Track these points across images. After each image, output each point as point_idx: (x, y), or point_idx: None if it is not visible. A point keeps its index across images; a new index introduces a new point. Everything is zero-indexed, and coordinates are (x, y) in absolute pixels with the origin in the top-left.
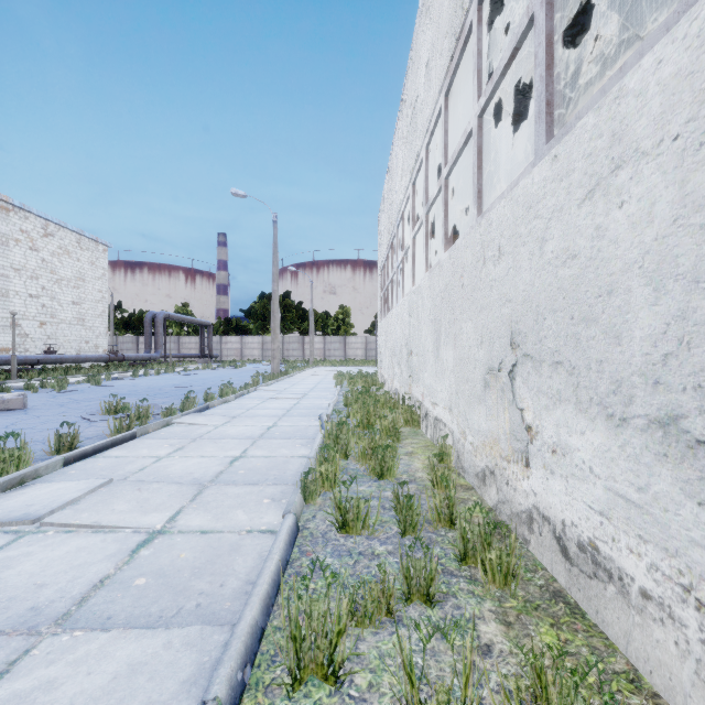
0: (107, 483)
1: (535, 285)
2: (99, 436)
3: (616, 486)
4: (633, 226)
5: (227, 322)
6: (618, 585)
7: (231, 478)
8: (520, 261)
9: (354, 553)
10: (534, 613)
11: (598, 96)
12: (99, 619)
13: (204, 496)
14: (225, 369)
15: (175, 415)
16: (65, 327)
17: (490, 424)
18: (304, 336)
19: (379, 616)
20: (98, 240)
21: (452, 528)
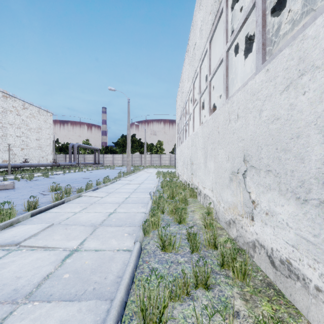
0: (51, 225)
1: (257, 132)
2: (48, 202)
3: (301, 233)
4: (311, 104)
5: (106, 148)
6: (302, 282)
7: (109, 223)
8: (248, 121)
9: (168, 262)
10: (259, 294)
11: (291, 39)
12: (46, 296)
13: (96, 232)
14: (105, 170)
15: (83, 192)
16: (32, 150)
17: (233, 198)
18: (142, 154)
19: (182, 295)
20: (47, 111)
21: (215, 249)
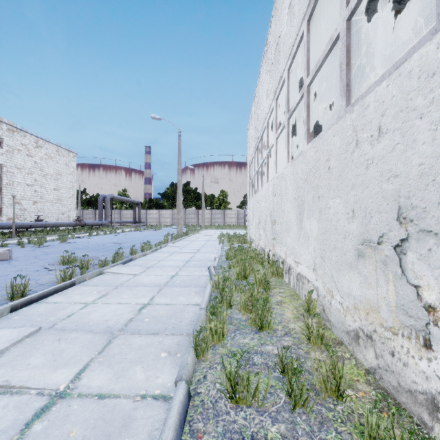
0: (35, 331)
1: None
2: (50, 283)
3: None
4: None
5: (150, 201)
6: None
7: (137, 327)
8: (414, 134)
9: (246, 436)
10: None
11: None
12: None
13: (111, 347)
14: (148, 231)
15: (107, 266)
16: (49, 204)
17: (366, 291)
18: (198, 210)
19: None
20: (70, 150)
21: (339, 399)
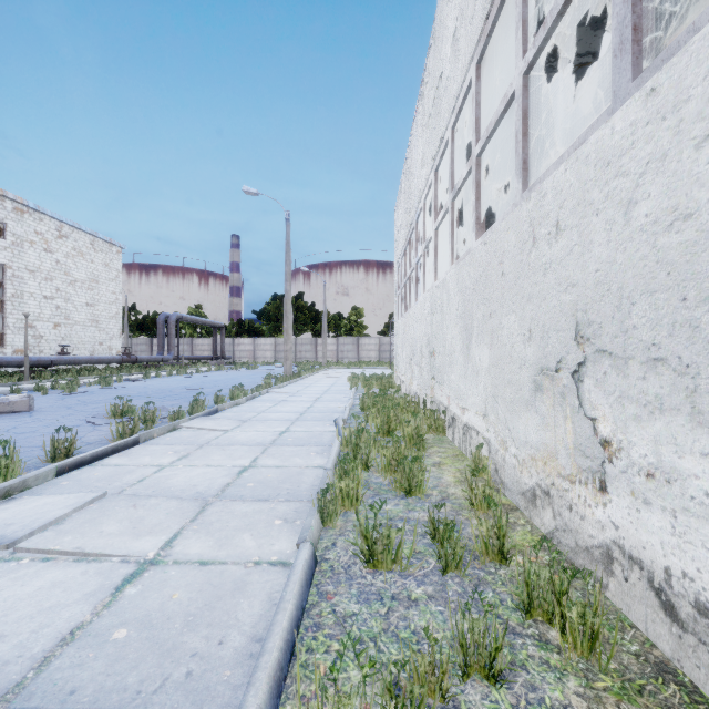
0: (100, 497)
1: (617, 262)
2: (101, 442)
3: None
4: None
5: (240, 323)
6: None
7: (239, 492)
8: (591, 234)
9: (385, 597)
10: (639, 699)
11: None
12: (59, 694)
13: (207, 514)
14: (237, 371)
15: (182, 419)
16: (79, 329)
17: (543, 435)
18: (317, 338)
19: (427, 699)
20: (112, 242)
21: (503, 563)
